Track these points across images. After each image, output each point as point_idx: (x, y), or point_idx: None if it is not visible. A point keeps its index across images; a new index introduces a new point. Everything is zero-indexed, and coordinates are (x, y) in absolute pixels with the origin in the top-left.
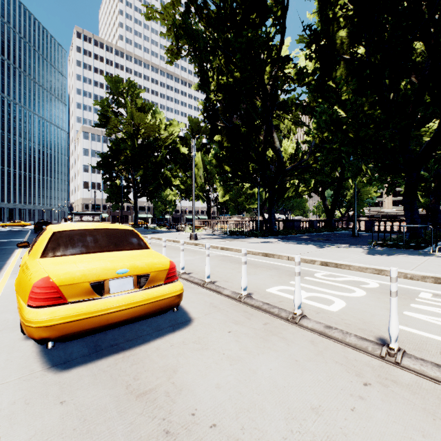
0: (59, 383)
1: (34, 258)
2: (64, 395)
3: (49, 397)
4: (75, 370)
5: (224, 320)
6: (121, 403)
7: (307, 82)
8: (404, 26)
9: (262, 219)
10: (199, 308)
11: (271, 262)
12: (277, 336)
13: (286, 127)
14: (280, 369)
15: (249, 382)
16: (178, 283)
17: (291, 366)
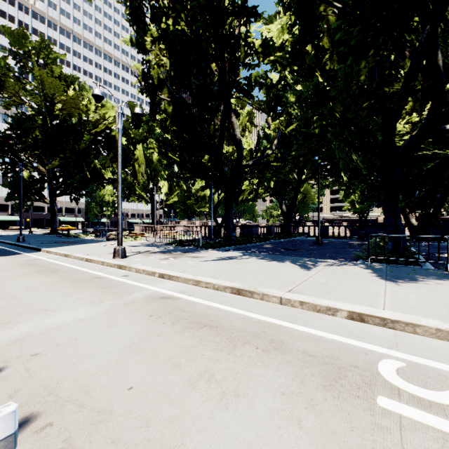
0: None
1: None
2: None
3: None
4: None
5: None
6: None
7: (273, 58)
8: None
9: (214, 224)
10: None
11: (255, 314)
12: None
13: (240, 124)
14: None
15: None
16: None
17: None
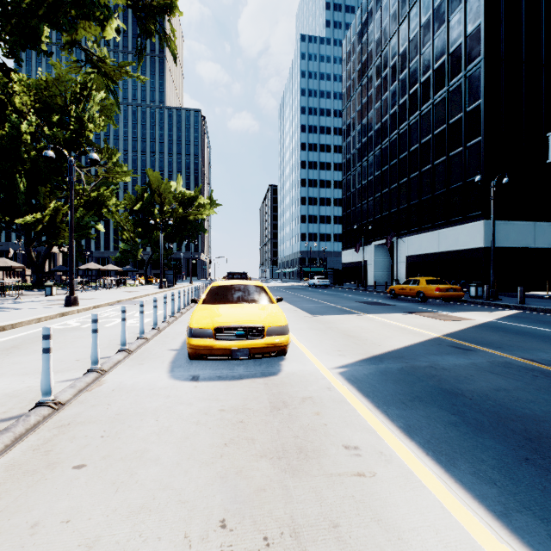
0: None
1: None
2: None
3: None
4: None
5: None
6: None
7: None
8: None
9: None
10: None
11: None
12: None
13: None
14: None
15: None
16: None
17: None
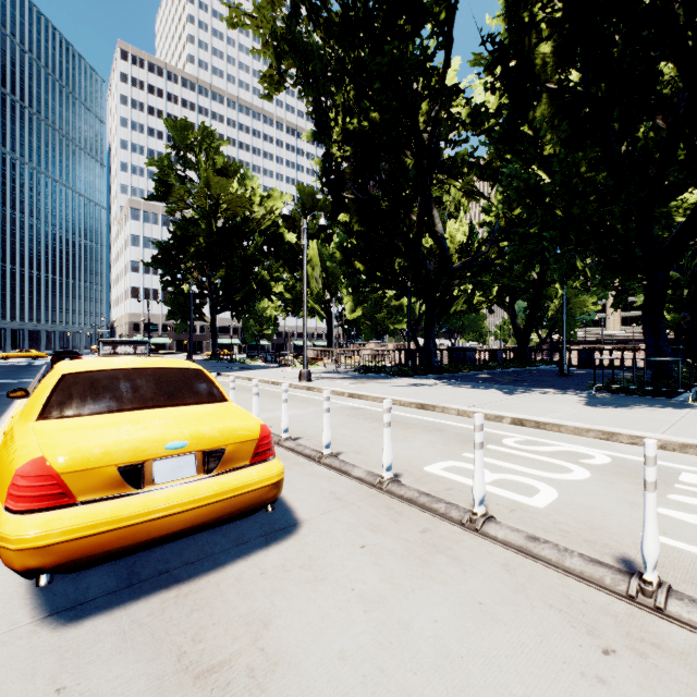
0: (59, 649)
1: (27, 420)
2: (64, 674)
3: (38, 678)
4: (90, 622)
5: (353, 525)
6: (166, 692)
7: (487, 128)
8: (645, 36)
9: (414, 347)
10: (312, 501)
11: (431, 418)
12: (445, 555)
13: (453, 201)
14: (452, 621)
15: (398, 646)
16: (274, 463)
17: (471, 615)
